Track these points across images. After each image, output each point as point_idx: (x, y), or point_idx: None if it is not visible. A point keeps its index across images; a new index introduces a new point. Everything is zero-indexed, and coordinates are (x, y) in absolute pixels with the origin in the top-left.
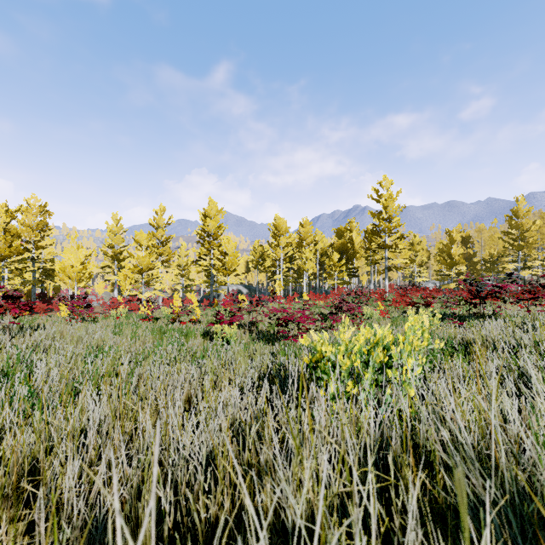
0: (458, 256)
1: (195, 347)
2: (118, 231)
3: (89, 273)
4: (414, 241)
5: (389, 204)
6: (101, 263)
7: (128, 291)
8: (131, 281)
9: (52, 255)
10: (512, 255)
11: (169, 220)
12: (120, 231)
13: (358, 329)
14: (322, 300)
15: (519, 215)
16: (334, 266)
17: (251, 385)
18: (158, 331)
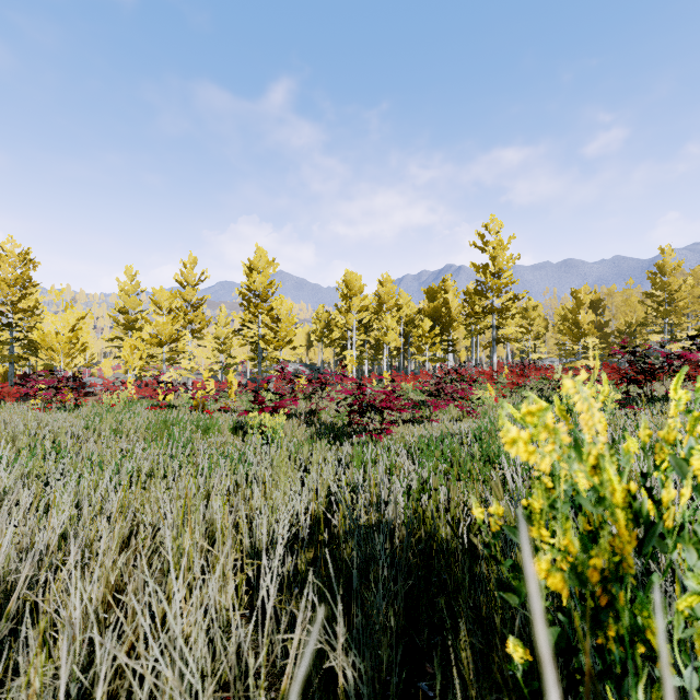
0: (588, 325)
1: (212, 449)
2: (133, 290)
3: (83, 344)
4: (528, 305)
5: (499, 254)
6: (110, 334)
7: (137, 369)
8: (142, 355)
9: (37, 321)
10: (656, 324)
11: (202, 275)
12: (136, 290)
13: (472, 420)
14: (409, 381)
15: (666, 272)
16: (424, 337)
17: (292, 536)
18: (162, 424)
